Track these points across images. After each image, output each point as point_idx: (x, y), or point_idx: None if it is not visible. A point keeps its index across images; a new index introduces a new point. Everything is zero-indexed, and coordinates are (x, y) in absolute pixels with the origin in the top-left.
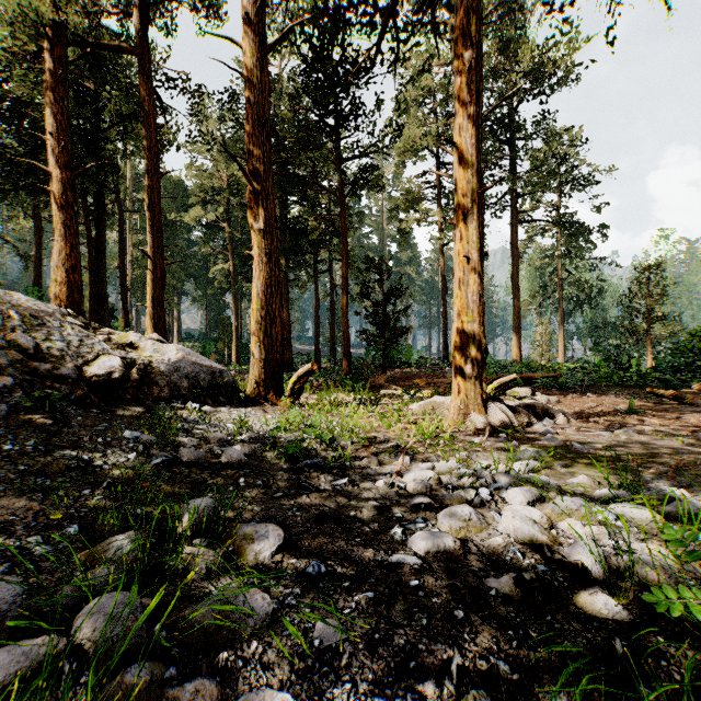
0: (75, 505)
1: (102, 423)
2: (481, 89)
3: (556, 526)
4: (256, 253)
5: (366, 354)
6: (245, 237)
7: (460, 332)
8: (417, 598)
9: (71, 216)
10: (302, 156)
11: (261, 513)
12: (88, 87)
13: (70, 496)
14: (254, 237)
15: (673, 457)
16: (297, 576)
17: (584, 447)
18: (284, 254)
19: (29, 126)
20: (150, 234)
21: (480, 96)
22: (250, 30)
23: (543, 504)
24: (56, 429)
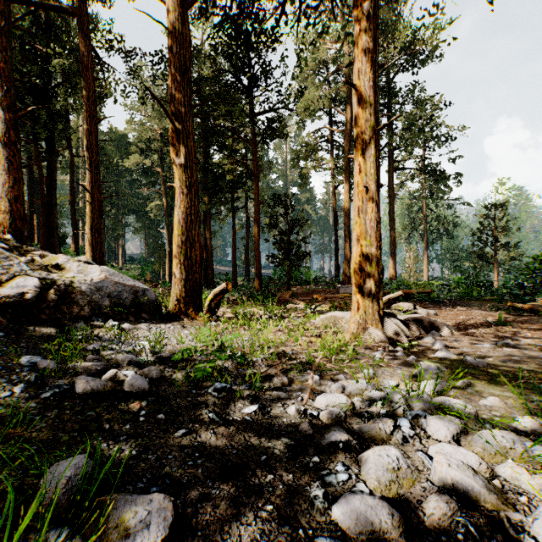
0: None
1: (1, 347)
2: (378, 37)
3: (495, 472)
4: (178, 185)
5: (273, 274)
6: None
7: (359, 255)
8: None
9: (15, 153)
10: (221, 108)
11: (155, 464)
12: (40, 49)
13: None
14: (176, 170)
15: None
16: None
17: (477, 361)
18: (207, 193)
19: None
20: (89, 171)
21: (377, 44)
22: None
23: (468, 437)
24: None
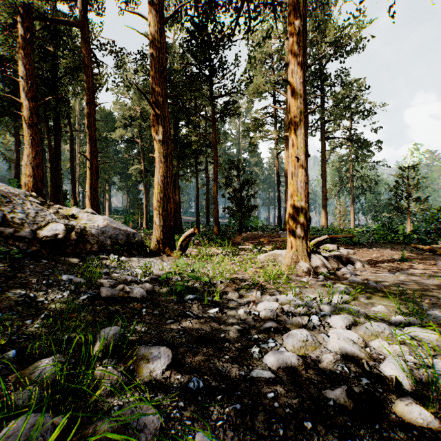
0: (17, 332)
1: (48, 269)
2: (306, 46)
3: (369, 344)
4: (157, 156)
5: (228, 222)
6: (152, 148)
7: (292, 207)
8: (274, 409)
9: (36, 131)
10: (188, 94)
11: (156, 336)
12: (49, 49)
13: (15, 325)
14: (156, 145)
15: (439, 291)
16: (181, 390)
17: (377, 284)
18: (176, 158)
19: (10, 74)
20: (88, 144)
21: (305, 51)
22: (153, 8)
23: (356, 327)
24: (12, 275)
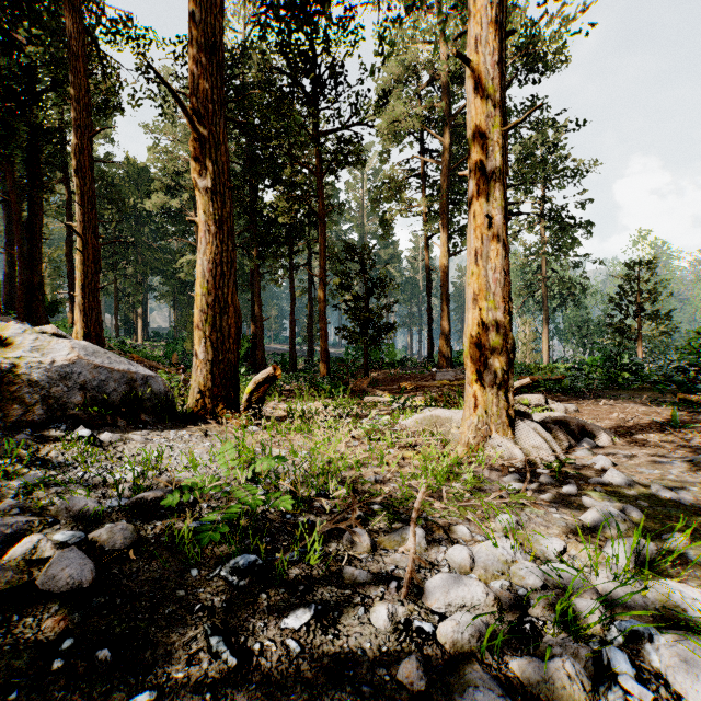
0: None
1: None
2: None
3: None
4: (201, 220)
5: (346, 354)
6: None
7: (478, 323)
8: None
9: None
10: (271, 119)
11: None
12: (17, 38)
13: None
14: (199, 198)
15: None
16: None
17: (675, 493)
18: (255, 244)
19: None
20: (79, 206)
21: None
22: None
23: None
24: None
